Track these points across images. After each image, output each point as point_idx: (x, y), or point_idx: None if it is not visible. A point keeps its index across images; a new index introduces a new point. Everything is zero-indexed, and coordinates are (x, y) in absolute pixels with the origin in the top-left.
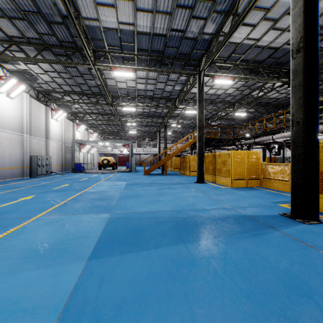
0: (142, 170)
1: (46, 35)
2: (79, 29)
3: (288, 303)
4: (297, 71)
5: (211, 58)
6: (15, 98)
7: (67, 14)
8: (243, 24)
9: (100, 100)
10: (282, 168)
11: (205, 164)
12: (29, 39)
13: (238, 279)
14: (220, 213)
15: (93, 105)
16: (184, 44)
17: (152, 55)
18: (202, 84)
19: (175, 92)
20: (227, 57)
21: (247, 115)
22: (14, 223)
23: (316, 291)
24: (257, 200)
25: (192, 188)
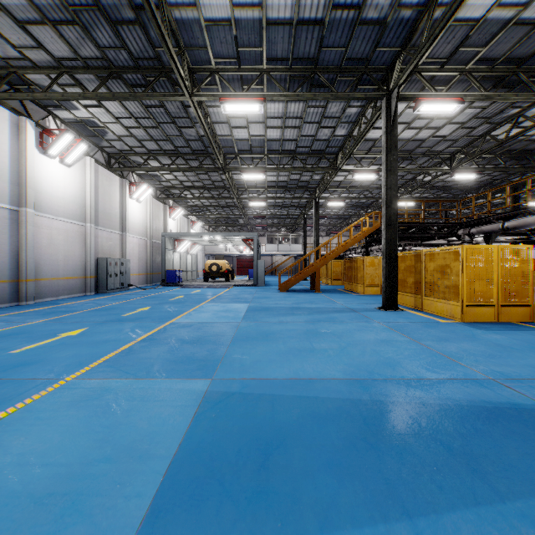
0: (276, 283)
1: (111, 49)
2: (164, 26)
3: None
4: None
5: (417, 57)
6: (73, 165)
7: None
8: None
9: (205, 163)
10: None
11: (398, 272)
12: (86, 61)
13: None
14: (472, 397)
15: (194, 173)
16: (359, 37)
17: (294, 69)
18: (393, 114)
19: (336, 140)
20: (448, 57)
21: (475, 179)
22: (17, 394)
23: None
24: None
25: (376, 321)
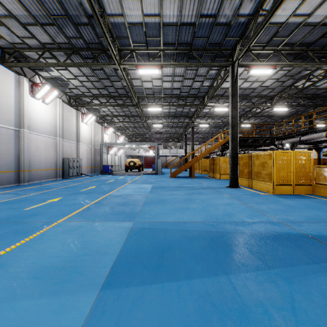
0: (168, 173)
1: (74, 38)
2: (104, 27)
3: None
4: None
5: (248, 44)
6: (50, 103)
7: (91, 11)
8: None
9: (126, 102)
10: None
11: (239, 166)
12: (59, 44)
13: None
14: (268, 229)
15: (120, 107)
16: (216, 32)
17: (179, 49)
18: (235, 75)
19: (203, 88)
20: (267, 42)
21: (287, 111)
22: (34, 228)
23: None
24: (313, 212)
25: (224, 194)
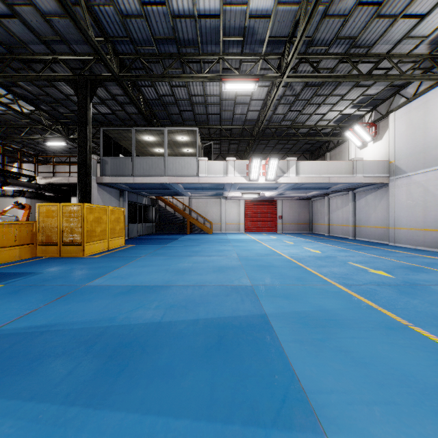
0: None
1: None
2: None
3: (142, 291)
4: None
5: None
6: None
7: None
8: None
9: None
10: None
11: None
12: None
13: (152, 298)
14: None
15: None
16: None
17: None
18: None
19: None
20: None
21: None
22: None
23: (119, 292)
24: None
25: None
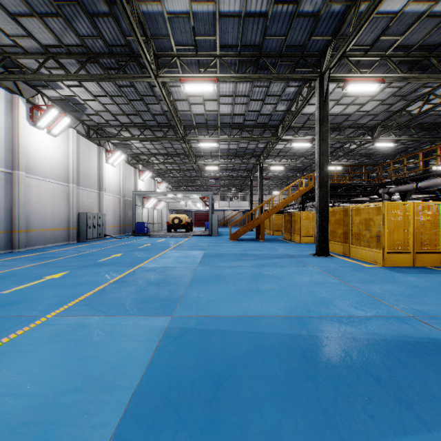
0: (227, 233)
1: (89, 38)
2: (133, 18)
3: None
4: None
5: (345, 44)
6: (59, 135)
7: None
8: None
9: (168, 134)
10: None
11: (329, 225)
12: (68, 47)
13: None
14: (395, 332)
15: (160, 142)
16: (297, 28)
17: (242, 54)
18: (325, 92)
19: (277, 114)
20: (371, 44)
21: (392, 147)
22: (4, 330)
23: None
24: None
25: (311, 266)
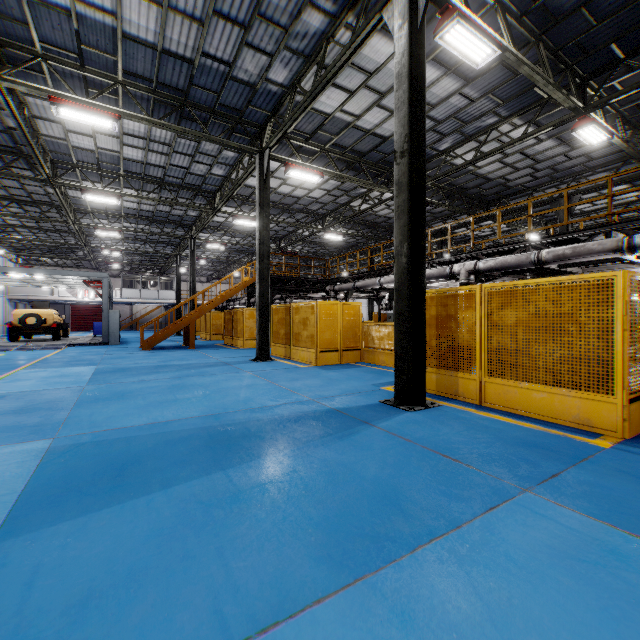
0: (137, 340)
1: None
2: None
3: (370, 518)
4: (402, 185)
5: (282, 129)
6: None
7: None
8: (334, 85)
9: (15, 165)
10: (391, 330)
11: (273, 325)
12: None
13: (307, 505)
14: (293, 411)
15: None
16: (232, 90)
17: (160, 93)
18: (266, 173)
19: (213, 178)
20: (311, 134)
21: (345, 240)
22: None
23: (404, 496)
24: (353, 383)
25: (245, 371)
